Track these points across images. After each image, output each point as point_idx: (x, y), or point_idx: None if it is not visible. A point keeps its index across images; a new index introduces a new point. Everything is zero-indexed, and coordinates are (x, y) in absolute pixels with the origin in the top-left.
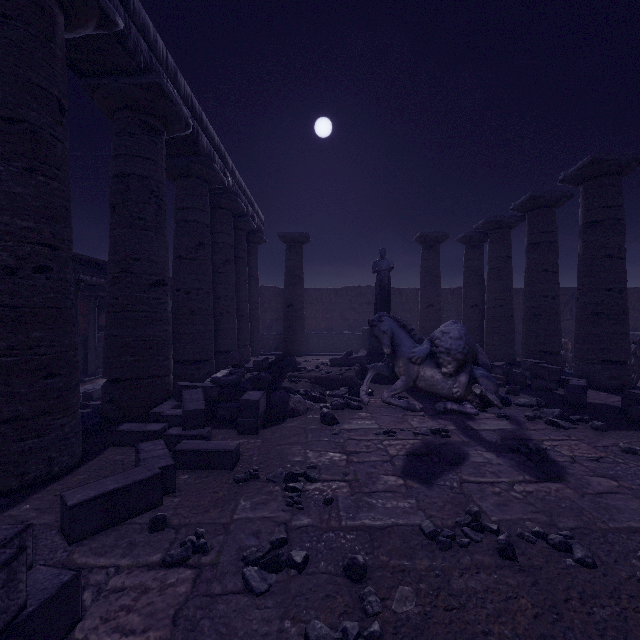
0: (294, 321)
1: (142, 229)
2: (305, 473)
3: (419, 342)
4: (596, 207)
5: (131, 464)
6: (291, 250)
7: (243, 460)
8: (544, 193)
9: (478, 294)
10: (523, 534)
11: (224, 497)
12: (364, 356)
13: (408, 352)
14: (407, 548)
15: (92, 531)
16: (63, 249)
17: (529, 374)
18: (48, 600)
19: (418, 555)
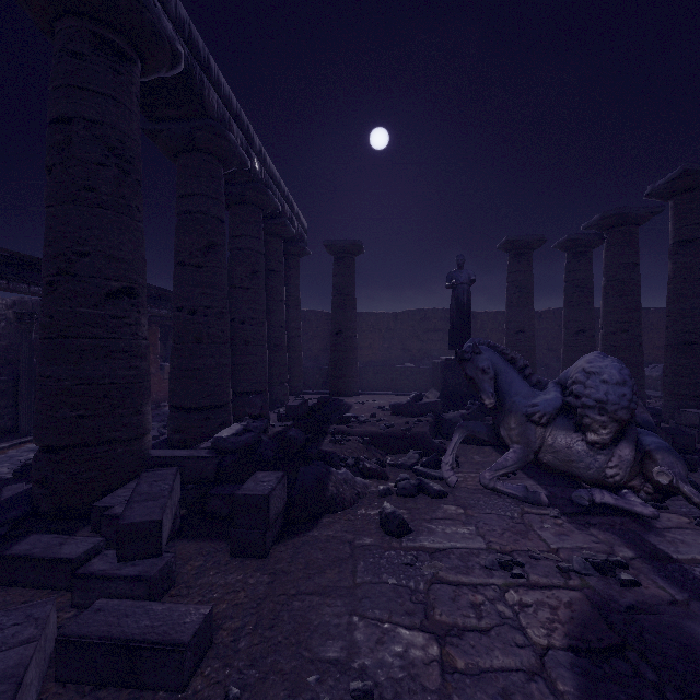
0: (344, 352)
1: (92, 205)
2: None
3: (538, 386)
4: None
5: None
6: (340, 263)
7: (217, 649)
8: None
9: (586, 316)
10: None
11: None
12: (439, 401)
13: (525, 404)
14: None
15: None
16: None
17: (690, 431)
18: None
19: None
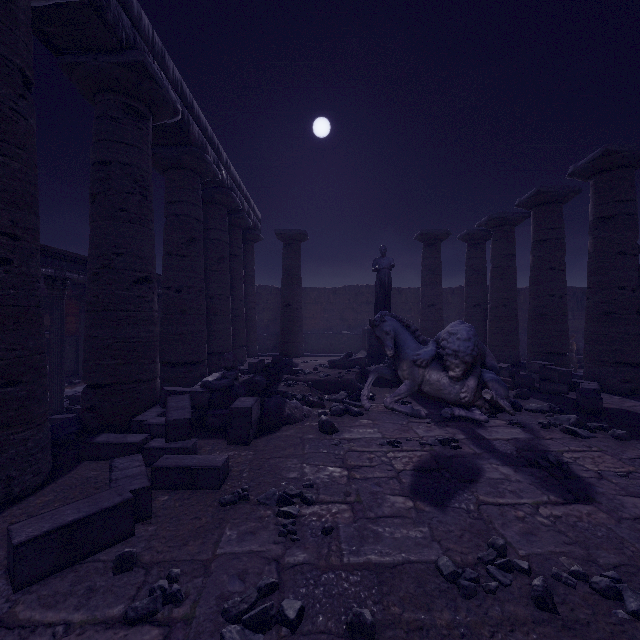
0: (291, 321)
1: (125, 221)
2: (301, 494)
3: (424, 343)
4: (608, 201)
5: (105, 482)
6: (288, 248)
7: (232, 477)
8: (551, 188)
9: (480, 293)
10: (560, 575)
11: (207, 525)
12: (364, 358)
13: (412, 354)
14: (423, 595)
15: (44, 573)
16: (26, 239)
17: (536, 376)
18: None
19: (437, 605)
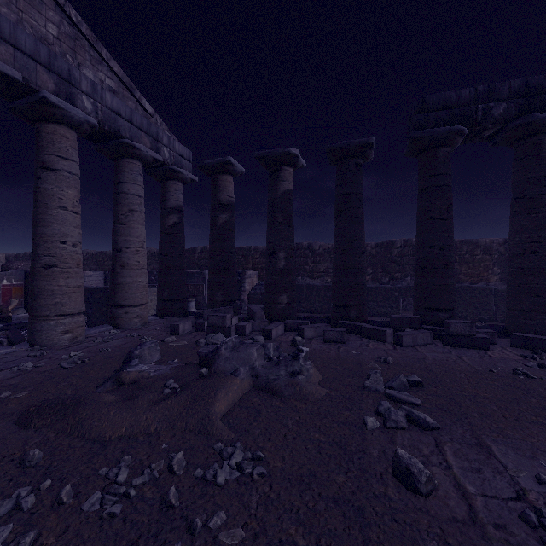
0: None
1: None
2: None
3: None
4: None
5: None
6: None
7: None
8: None
9: None
10: None
11: None
12: None
13: None
14: None
15: (518, 346)
16: (545, 242)
17: None
18: (479, 337)
19: None
